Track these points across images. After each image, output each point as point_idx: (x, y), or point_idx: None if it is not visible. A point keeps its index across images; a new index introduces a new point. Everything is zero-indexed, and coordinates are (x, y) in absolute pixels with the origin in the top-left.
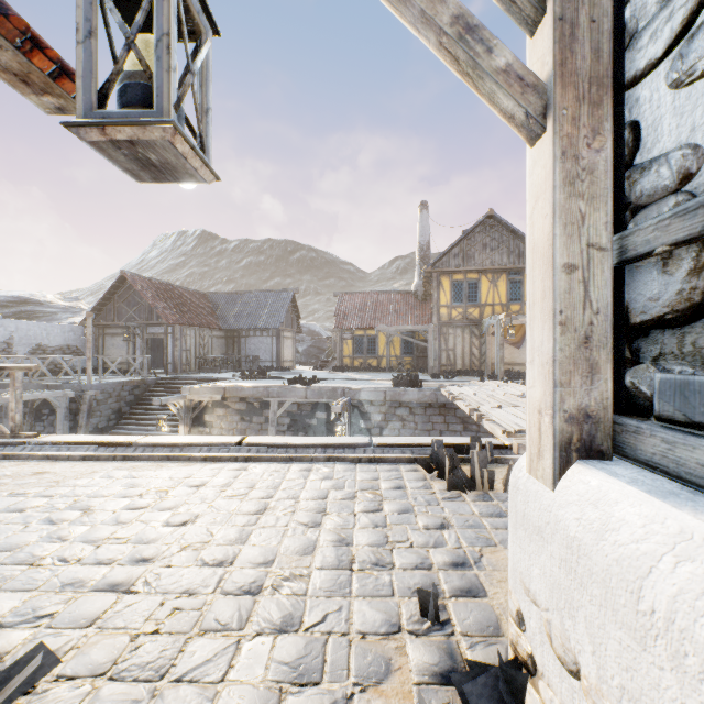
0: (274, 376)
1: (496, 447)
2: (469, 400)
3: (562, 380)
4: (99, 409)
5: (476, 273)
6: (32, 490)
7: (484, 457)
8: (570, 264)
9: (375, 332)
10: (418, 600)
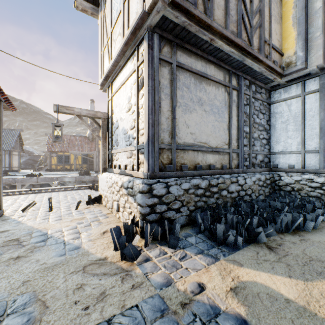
0: (12, 174)
1: None
2: None
3: (102, 165)
4: None
5: None
6: None
7: None
8: (103, 154)
9: (69, 154)
10: (88, 197)
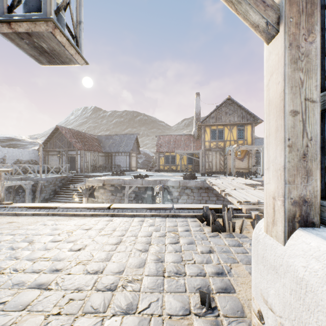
0: (127, 174)
1: (234, 209)
2: (220, 186)
3: (289, 179)
4: (45, 190)
5: (222, 126)
6: (5, 231)
7: (230, 215)
8: (294, 110)
9: (175, 153)
10: (199, 296)
